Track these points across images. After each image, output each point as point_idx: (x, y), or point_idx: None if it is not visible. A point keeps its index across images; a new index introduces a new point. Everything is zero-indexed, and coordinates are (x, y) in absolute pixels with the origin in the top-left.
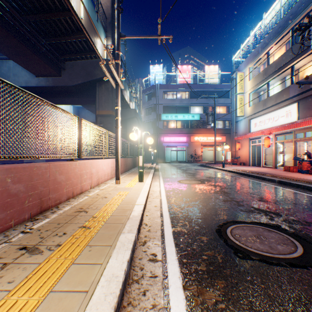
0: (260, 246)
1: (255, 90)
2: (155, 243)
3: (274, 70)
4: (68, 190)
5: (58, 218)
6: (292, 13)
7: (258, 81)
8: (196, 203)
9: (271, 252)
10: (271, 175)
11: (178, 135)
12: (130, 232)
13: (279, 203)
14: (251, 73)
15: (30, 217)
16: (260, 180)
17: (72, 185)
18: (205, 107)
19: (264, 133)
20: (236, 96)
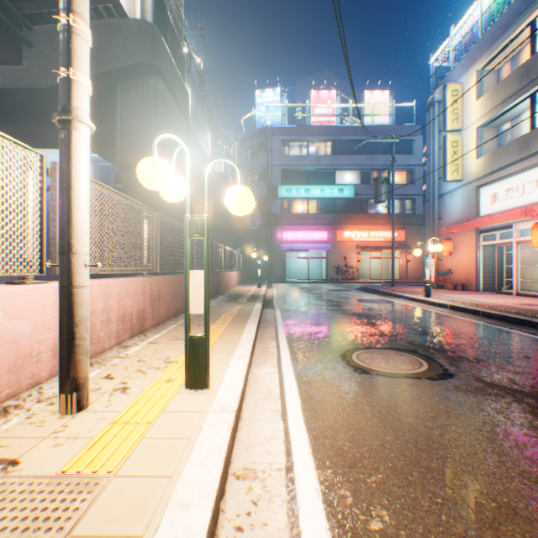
0: None
1: (495, 118)
2: None
3: None
4: None
5: None
6: None
7: (505, 94)
8: None
9: None
10: None
11: (311, 227)
12: None
13: None
14: (481, 84)
15: None
16: None
17: None
18: (366, 173)
19: (535, 212)
20: (444, 136)
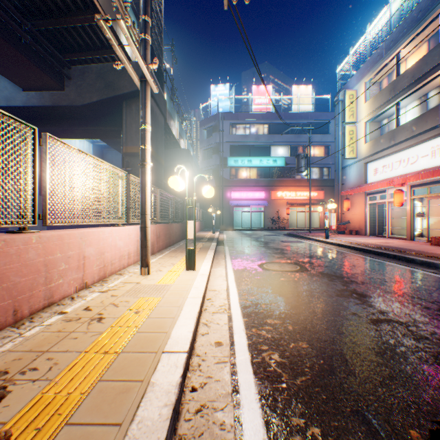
0: None
1: (376, 116)
2: None
3: (410, 82)
4: None
5: None
6: None
7: (381, 101)
8: (313, 330)
9: None
10: (421, 254)
11: (252, 189)
12: None
13: None
14: (368, 91)
15: None
16: (402, 262)
17: (14, 291)
18: (293, 148)
19: (394, 183)
20: (343, 127)
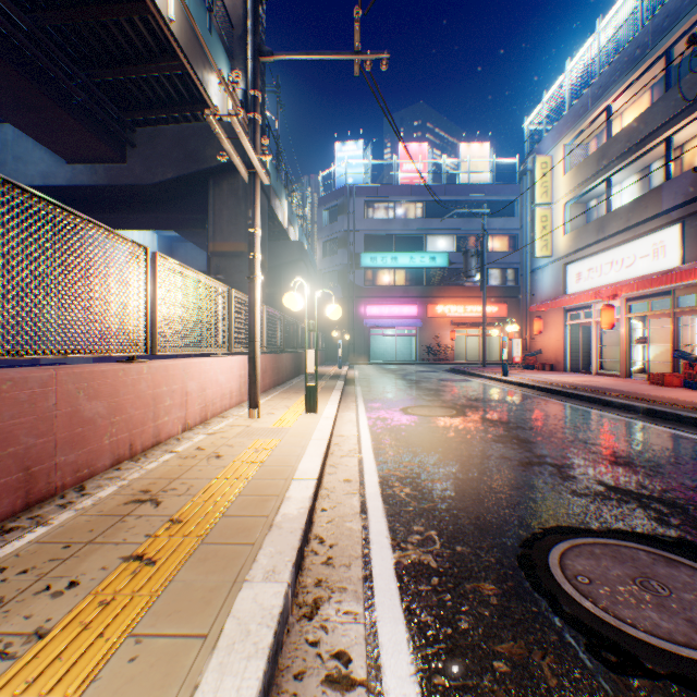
0: (660, 620)
1: (579, 196)
2: (345, 608)
3: (625, 148)
4: (115, 440)
5: (73, 524)
6: (668, 13)
7: (586, 174)
8: (453, 471)
9: None
10: (625, 395)
11: (398, 301)
12: (272, 580)
13: (666, 470)
14: (568, 158)
15: None
16: (597, 406)
17: (130, 424)
18: (461, 239)
19: (601, 295)
20: (533, 210)
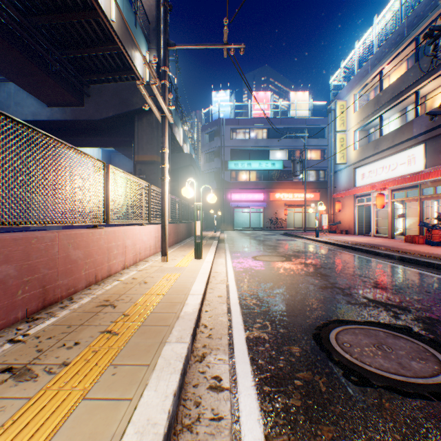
0: (383, 363)
1: (363, 126)
2: (219, 357)
3: (391, 97)
4: (87, 273)
5: (70, 316)
6: (416, 15)
7: (367, 113)
8: (281, 291)
9: (403, 374)
10: (388, 249)
11: (252, 191)
12: (180, 341)
13: (404, 290)
14: (356, 102)
15: (26, 316)
16: (371, 255)
17: (95, 264)
18: (291, 152)
19: (376, 187)
20: (335, 135)
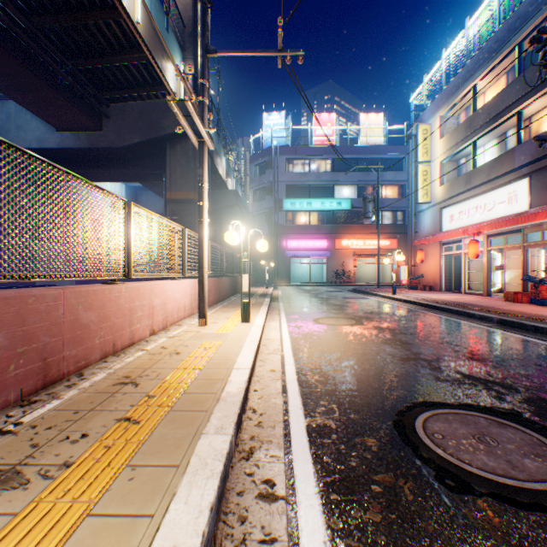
0: (488, 461)
1: (451, 156)
2: (271, 453)
3: (486, 119)
4: (103, 341)
5: (78, 398)
6: (519, 16)
7: (457, 139)
8: (350, 364)
9: (515, 476)
10: (484, 309)
11: (312, 236)
12: (221, 433)
13: (508, 363)
14: (443, 126)
15: (20, 398)
16: (463, 317)
17: (113, 329)
18: (361, 188)
19: (468, 232)
20: (416, 166)
